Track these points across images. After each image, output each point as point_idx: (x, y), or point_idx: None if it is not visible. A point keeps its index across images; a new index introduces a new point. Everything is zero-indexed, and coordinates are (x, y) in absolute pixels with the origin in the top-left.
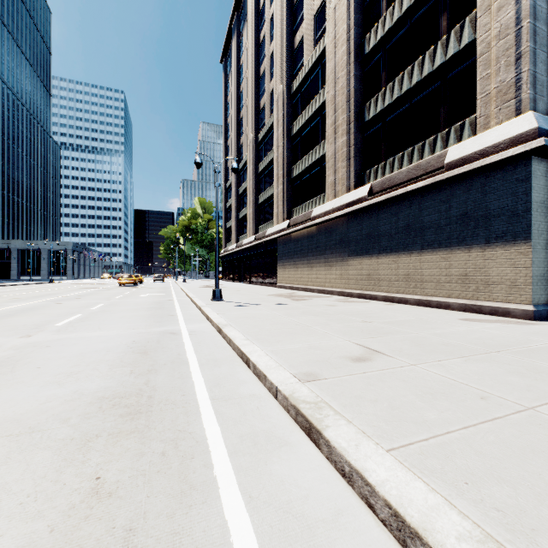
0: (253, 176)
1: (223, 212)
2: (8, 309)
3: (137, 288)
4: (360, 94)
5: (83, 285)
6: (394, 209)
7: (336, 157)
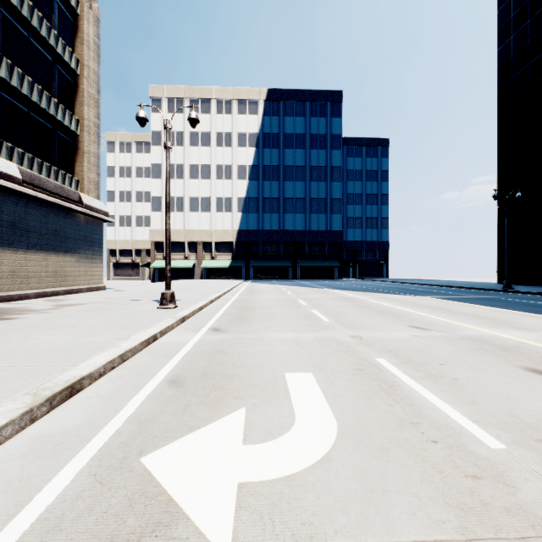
0: None
1: None
2: (415, 314)
3: None
4: None
5: None
6: (45, 211)
7: None
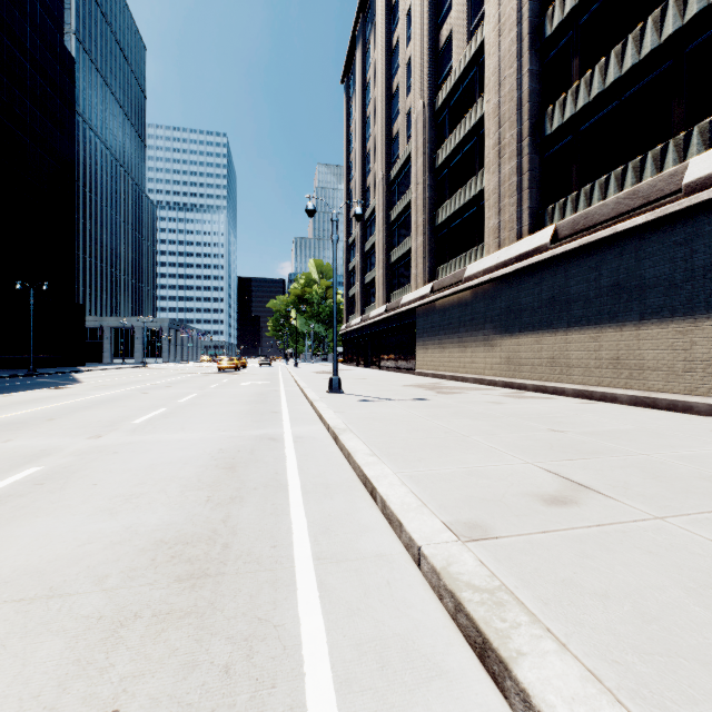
0: (384, 227)
1: (345, 277)
2: (89, 399)
3: (238, 375)
4: (538, 97)
5: (178, 370)
6: (593, 260)
7: (501, 190)
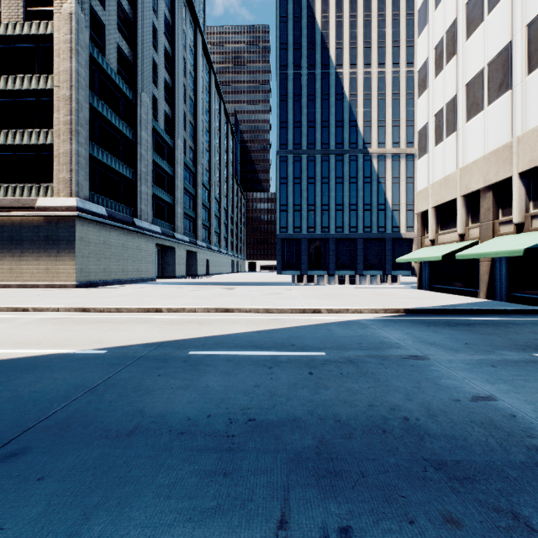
0: None
1: None
2: None
3: None
4: None
5: None
6: (0, 223)
7: None
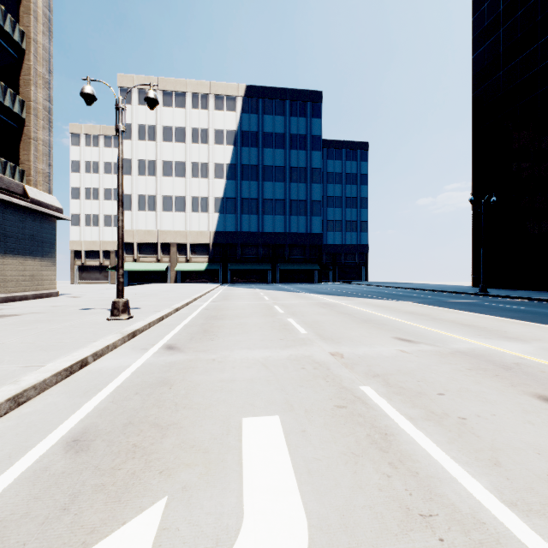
0: None
1: None
2: (399, 322)
3: None
4: None
5: None
6: None
7: None
